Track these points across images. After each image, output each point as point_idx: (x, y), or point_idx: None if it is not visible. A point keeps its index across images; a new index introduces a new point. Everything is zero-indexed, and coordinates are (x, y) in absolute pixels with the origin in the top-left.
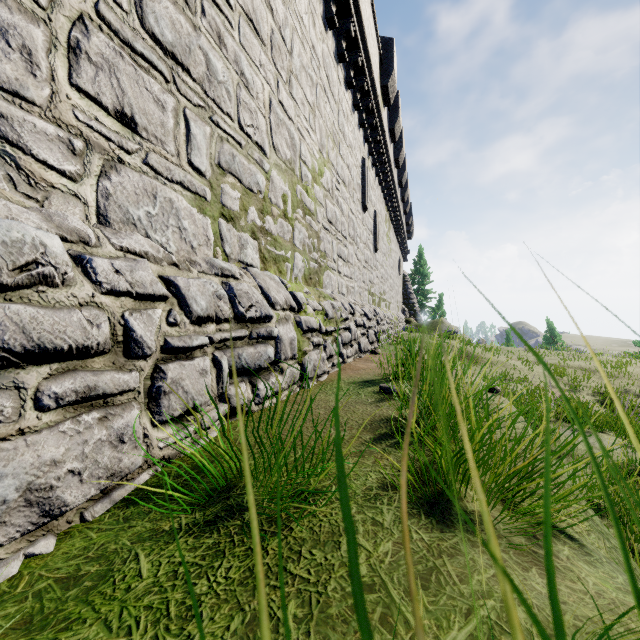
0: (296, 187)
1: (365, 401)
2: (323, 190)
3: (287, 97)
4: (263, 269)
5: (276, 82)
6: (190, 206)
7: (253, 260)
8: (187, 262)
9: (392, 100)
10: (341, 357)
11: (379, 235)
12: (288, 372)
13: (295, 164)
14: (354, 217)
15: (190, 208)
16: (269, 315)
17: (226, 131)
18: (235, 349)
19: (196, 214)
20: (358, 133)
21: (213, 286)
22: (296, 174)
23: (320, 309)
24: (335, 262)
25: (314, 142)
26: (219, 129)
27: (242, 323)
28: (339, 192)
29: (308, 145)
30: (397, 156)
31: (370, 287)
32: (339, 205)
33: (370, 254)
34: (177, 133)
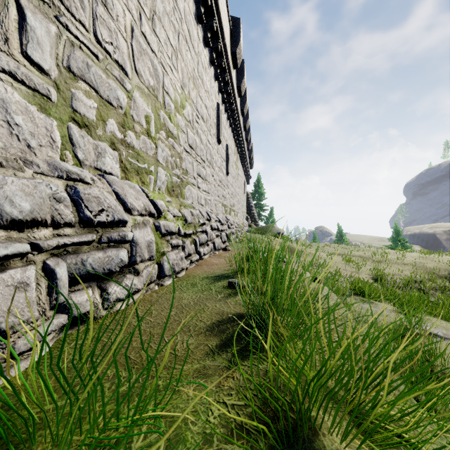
0: (159, 112)
1: (215, 297)
2: (185, 120)
3: (150, 32)
4: (124, 178)
5: (138, 14)
6: (26, 101)
7: (112, 169)
8: (20, 161)
9: (239, 64)
10: (199, 255)
11: (230, 163)
12: (145, 273)
13: (158, 92)
14: (211, 146)
15: (26, 104)
16: (123, 220)
17: (78, 38)
18: (78, 255)
19: (35, 112)
20: (214, 84)
21: (51, 188)
22: (159, 101)
23: (180, 215)
24: (195, 179)
25: (176, 79)
26: (69, 33)
27: (90, 227)
28: (198, 125)
29: (171, 80)
30: (243, 107)
31: (223, 200)
32: (198, 135)
33: (223, 176)
34: (4, 16)
